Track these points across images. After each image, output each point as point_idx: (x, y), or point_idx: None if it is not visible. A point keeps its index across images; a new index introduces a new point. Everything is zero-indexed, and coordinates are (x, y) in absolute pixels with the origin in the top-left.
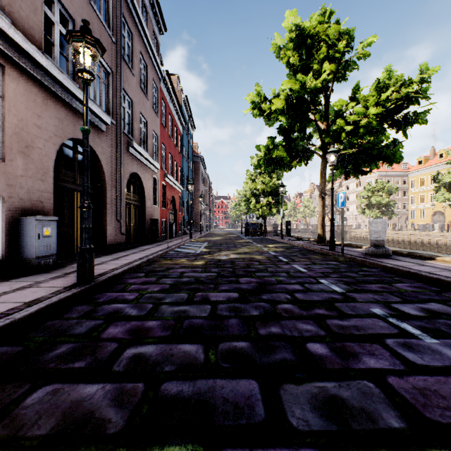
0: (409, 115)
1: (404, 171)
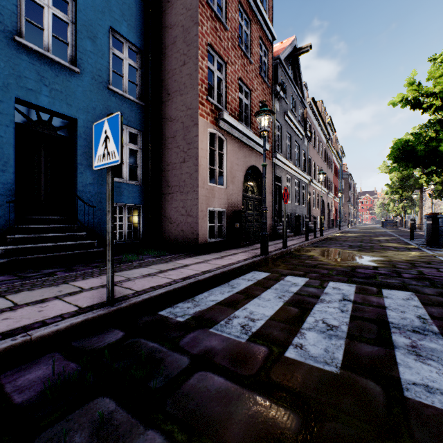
0: None
1: None
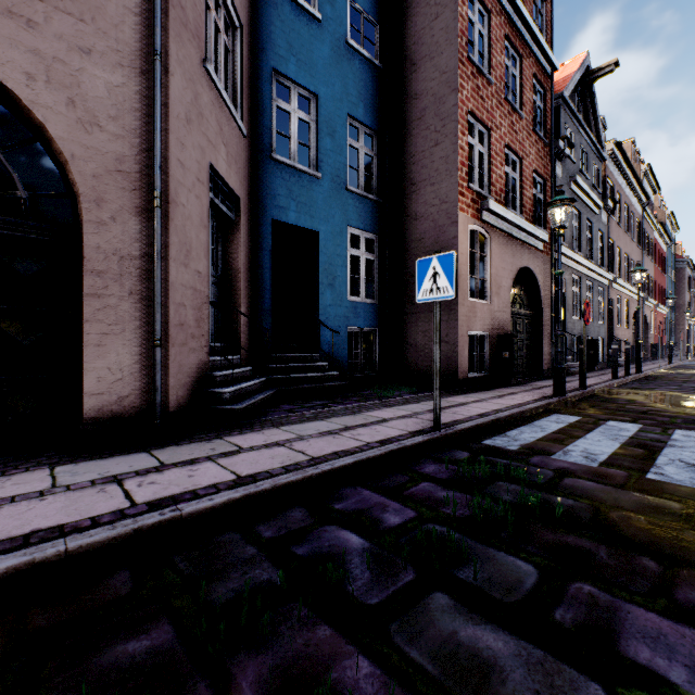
0: None
1: None
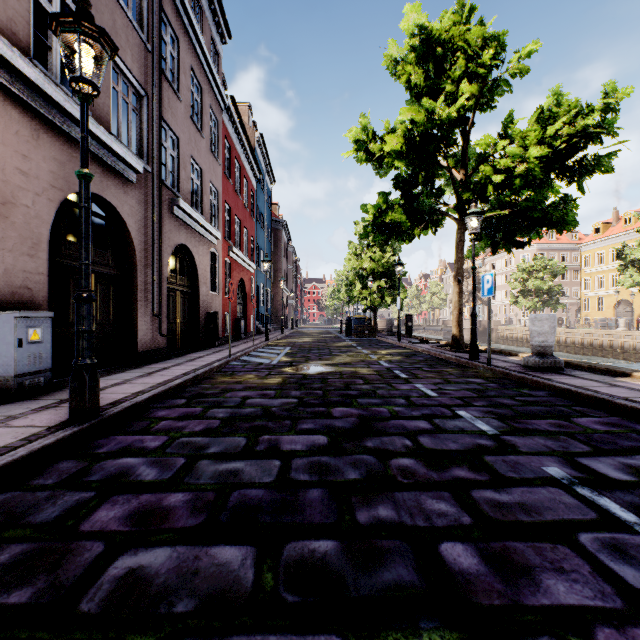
0: (587, 159)
1: (574, 243)
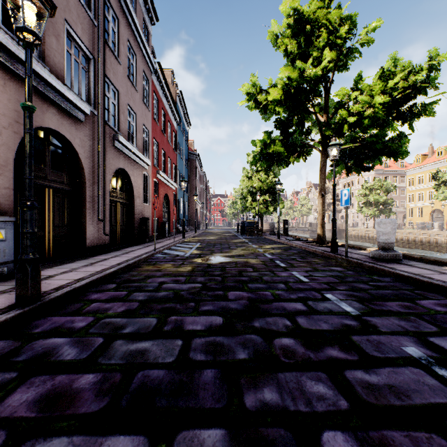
0: (416, 106)
1: (401, 169)
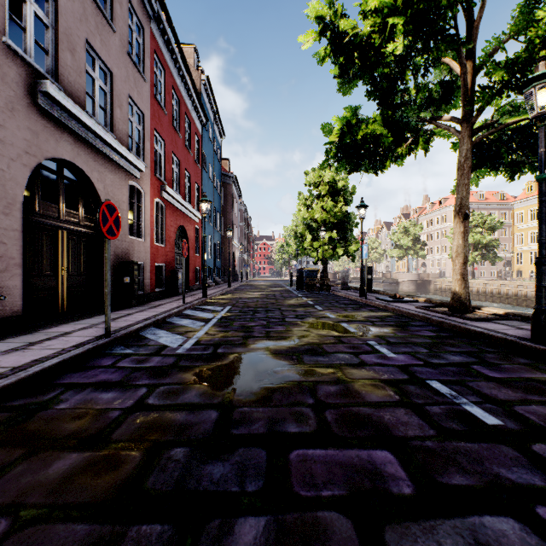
0: None
1: (501, 202)
